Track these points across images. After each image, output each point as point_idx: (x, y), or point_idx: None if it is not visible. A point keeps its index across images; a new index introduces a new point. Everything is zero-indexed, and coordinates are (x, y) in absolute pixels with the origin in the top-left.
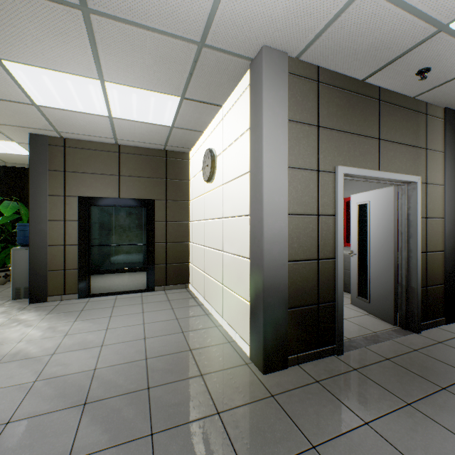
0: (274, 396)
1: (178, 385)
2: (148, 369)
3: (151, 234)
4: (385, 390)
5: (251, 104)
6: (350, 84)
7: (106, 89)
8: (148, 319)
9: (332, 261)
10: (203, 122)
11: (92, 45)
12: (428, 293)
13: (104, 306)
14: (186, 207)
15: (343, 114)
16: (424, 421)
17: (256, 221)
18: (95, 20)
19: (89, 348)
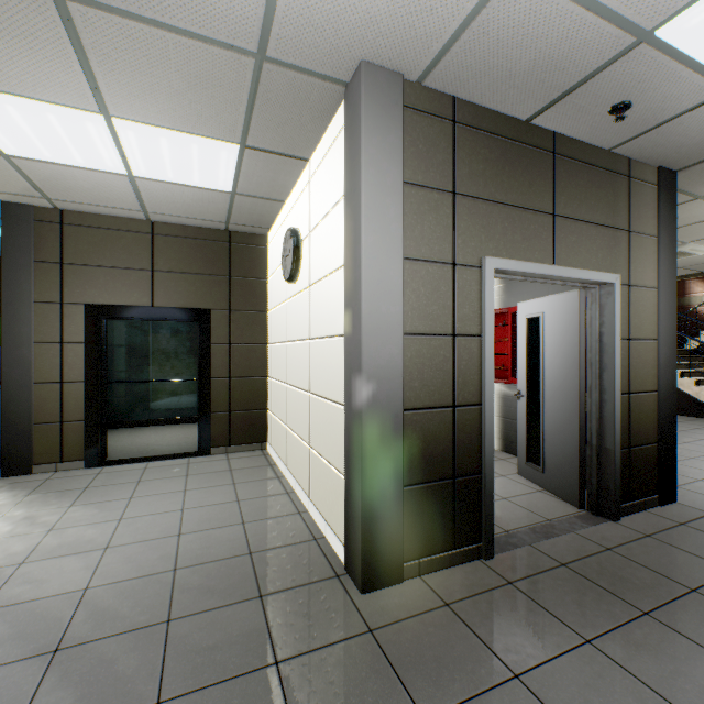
0: (373, 631)
1: (219, 615)
2: (175, 587)
3: (204, 365)
4: (554, 618)
5: (345, 157)
6: (507, 126)
7: (116, 129)
8: (191, 502)
9: (477, 410)
10: (283, 186)
11: (79, 55)
12: (632, 457)
13: (123, 481)
14: (262, 321)
15: (494, 174)
16: (610, 670)
17: (352, 345)
18: (77, 13)
19: (85, 551)
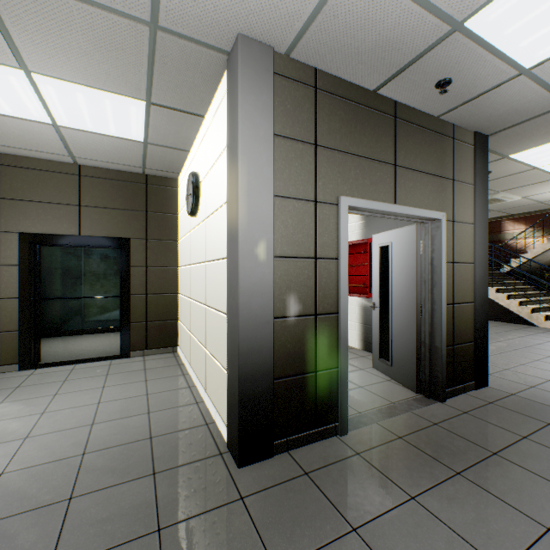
0: (243, 498)
1: (116, 491)
2: (81, 469)
3: (125, 284)
4: (388, 480)
5: (228, 112)
6: (359, 94)
7: (36, 83)
8: (107, 396)
9: (334, 317)
10: (186, 138)
11: None
12: (455, 353)
13: (51, 380)
14: (174, 248)
15: (348, 131)
16: (427, 520)
17: (232, 265)
18: None
19: (6, 441)
